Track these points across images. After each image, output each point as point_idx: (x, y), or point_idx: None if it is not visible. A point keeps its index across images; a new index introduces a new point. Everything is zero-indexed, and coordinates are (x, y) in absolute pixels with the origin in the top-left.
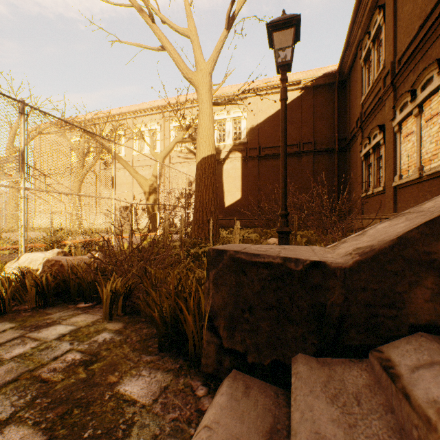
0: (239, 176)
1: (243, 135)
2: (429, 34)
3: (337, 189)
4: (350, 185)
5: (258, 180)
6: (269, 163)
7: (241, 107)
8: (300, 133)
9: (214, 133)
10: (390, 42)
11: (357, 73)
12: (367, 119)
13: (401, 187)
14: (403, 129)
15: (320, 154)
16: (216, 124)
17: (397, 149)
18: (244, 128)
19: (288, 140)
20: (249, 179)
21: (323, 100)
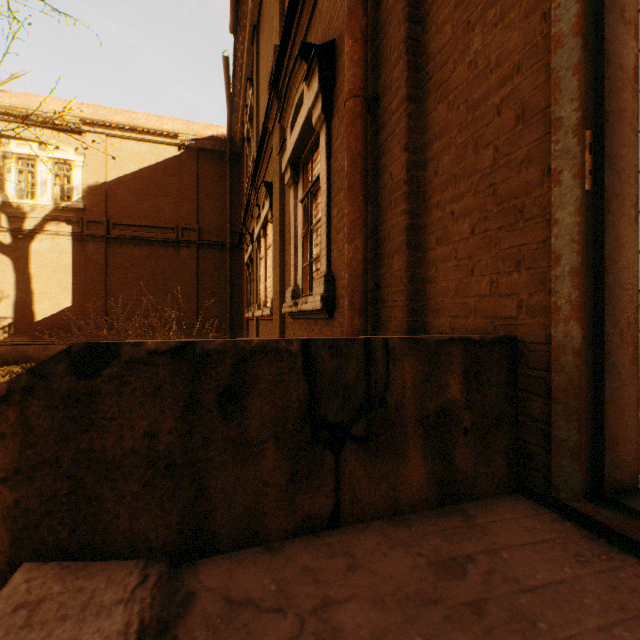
0: (68, 266)
1: (77, 194)
2: (265, 146)
3: (230, 299)
4: (244, 296)
5: (106, 276)
6: (128, 250)
7: (72, 144)
8: (179, 212)
9: (10, 178)
10: (255, 132)
11: (245, 152)
12: (248, 219)
13: (261, 319)
14: (261, 248)
15: (208, 248)
16: (15, 160)
17: (259, 270)
18: (78, 183)
19: (160, 219)
20: (88, 273)
21: (213, 172)
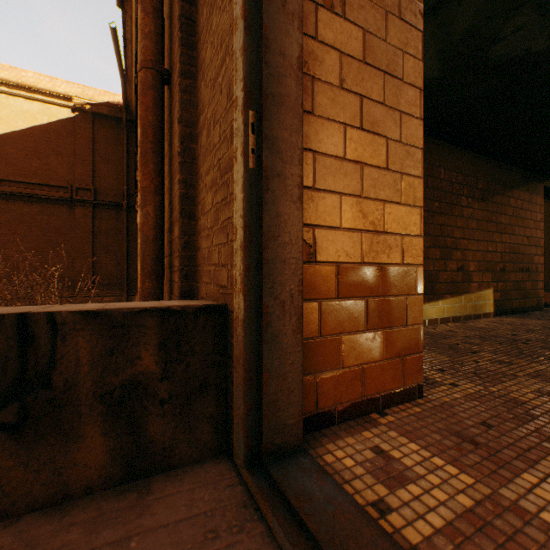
0: None
1: None
2: None
3: (127, 257)
4: None
5: None
6: (17, 207)
7: None
8: (73, 172)
9: None
10: None
11: None
12: None
13: None
14: None
15: (104, 208)
16: None
17: None
18: None
19: (53, 178)
20: None
21: (109, 137)
